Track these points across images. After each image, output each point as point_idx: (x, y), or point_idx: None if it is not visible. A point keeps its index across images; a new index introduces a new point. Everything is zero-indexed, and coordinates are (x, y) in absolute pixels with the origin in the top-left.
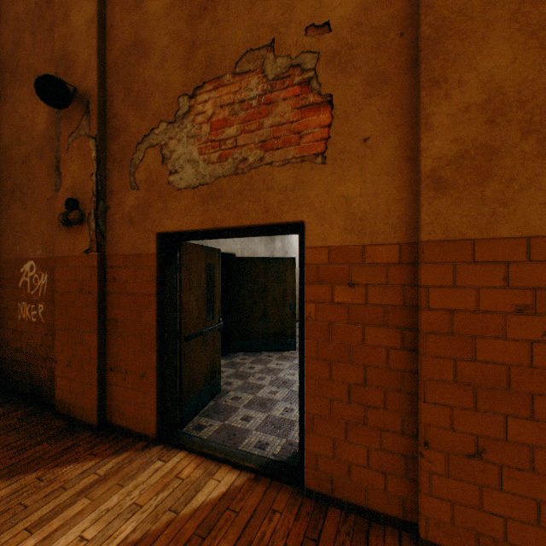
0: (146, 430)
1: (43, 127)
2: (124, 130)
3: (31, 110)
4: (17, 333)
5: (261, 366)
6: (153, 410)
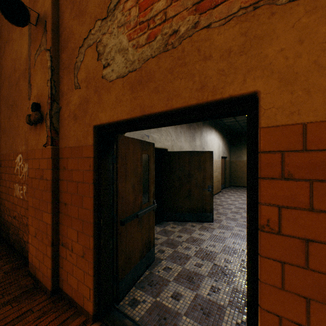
0: (85, 306)
1: (25, 55)
2: (71, 39)
3: (20, 45)
4: (14, 206)
5: (187, 235)
6: (91, 290)
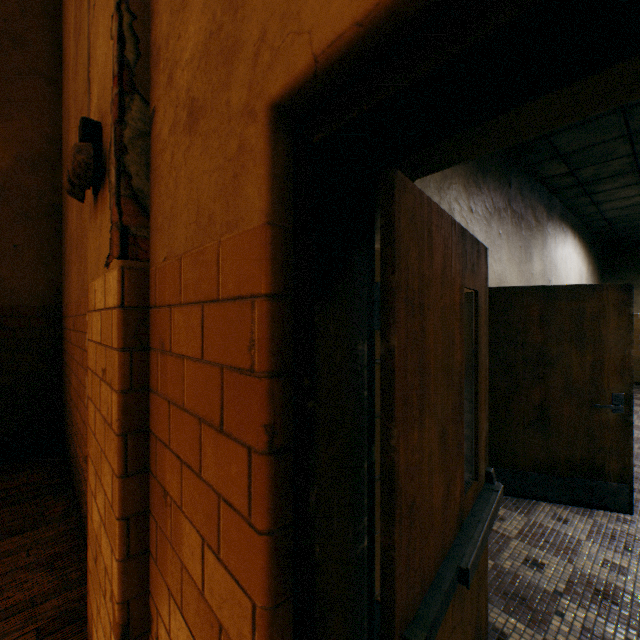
0: None
1: None
2: None
3: None
4: (85, 430)
5: (559, 562)
6: None
